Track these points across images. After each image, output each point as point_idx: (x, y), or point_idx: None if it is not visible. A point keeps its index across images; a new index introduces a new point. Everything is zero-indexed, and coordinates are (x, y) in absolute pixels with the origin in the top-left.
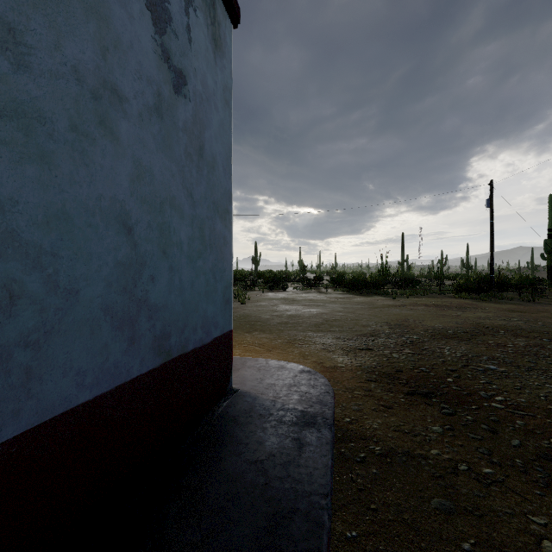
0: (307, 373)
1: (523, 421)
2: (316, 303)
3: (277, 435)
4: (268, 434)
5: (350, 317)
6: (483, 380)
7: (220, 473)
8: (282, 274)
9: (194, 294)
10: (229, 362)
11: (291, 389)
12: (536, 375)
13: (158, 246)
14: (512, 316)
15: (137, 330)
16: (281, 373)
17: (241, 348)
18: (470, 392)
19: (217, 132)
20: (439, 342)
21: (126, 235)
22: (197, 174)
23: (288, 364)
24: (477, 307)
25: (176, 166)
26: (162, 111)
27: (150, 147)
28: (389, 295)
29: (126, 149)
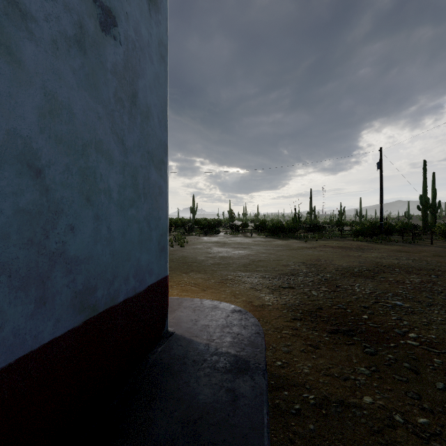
0: (238, 312)
1: (439, 359)
2: (244, 245)
3: (210, 386)
4: (202, 384)
5: (272, 258)
6: (394, 317)
7: (148, 440)
8: (215, 222)
9: (126, 243)
10: (165, 307)
11: (224, 330)
12: (437, 310)
13: (79, 192)
14: (401, 255)
15: (50, 288)
16: (214, 314)
17: (179, 288)
18: (386, 330)
19: (152, 83)
20: (349, 280)
21: (32, 177)
22: (129, 121)
23: (221, 304)
24: (372, 248)
25: (103, 108)
26: (85, 46)
27: (68, 81)
28: (302, 238)
29: (32, 77)
